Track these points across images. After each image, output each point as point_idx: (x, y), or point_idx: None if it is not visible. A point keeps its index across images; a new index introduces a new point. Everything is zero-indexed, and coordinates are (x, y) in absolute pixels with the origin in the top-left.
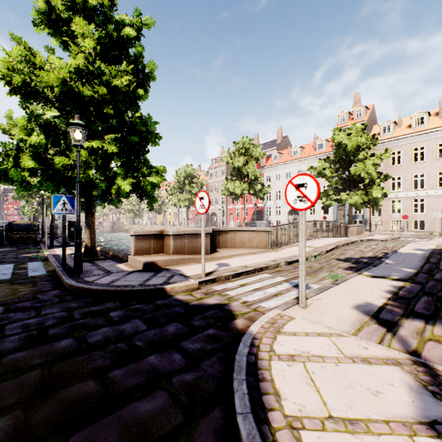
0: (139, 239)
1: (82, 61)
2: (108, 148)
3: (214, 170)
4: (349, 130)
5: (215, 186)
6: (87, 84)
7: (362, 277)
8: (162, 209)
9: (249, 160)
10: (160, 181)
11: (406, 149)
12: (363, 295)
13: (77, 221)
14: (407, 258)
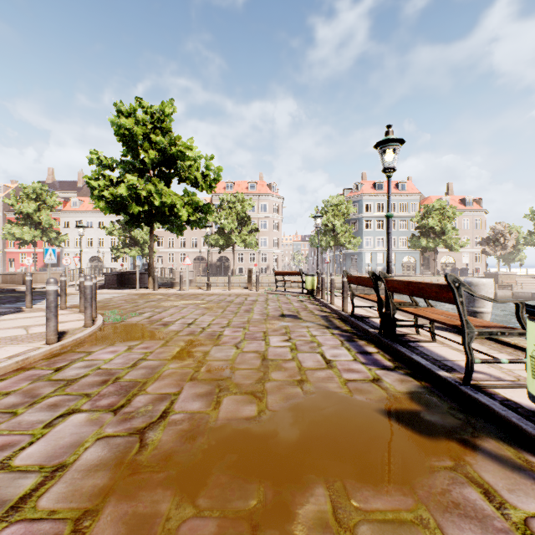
0: None
1: None
2: None
3: None
4: None
5: None
6: None
7: None
8: None
9: (43, 207)
10: None
11: None
12: None
13: None
14: None
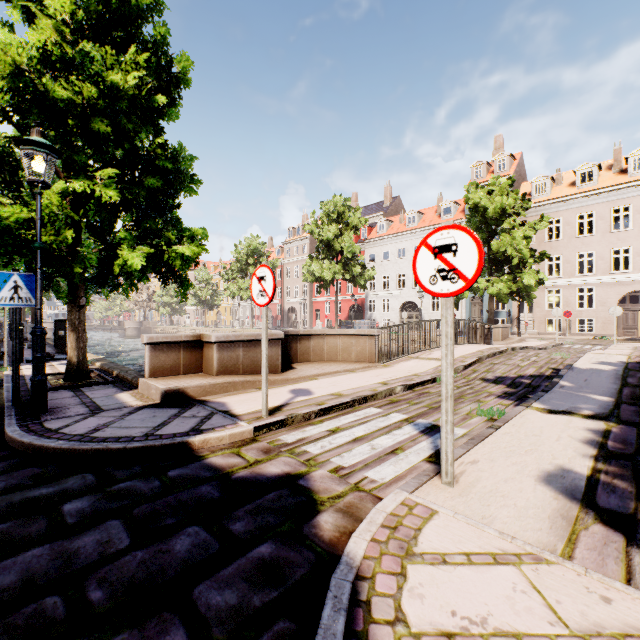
0: (158, 351)
1: (51, 36)
2: (103, 194)
3: (292, 245)
4: (491, 185)
5: (293, 268)
6: (64, 81)
7: (535, 414)
8: (215, 302)
9: (344, 230)
10: (198, 254)
11: (568, 217)
12: (549, 450)
13: (37, 318)
14: (591, 378)
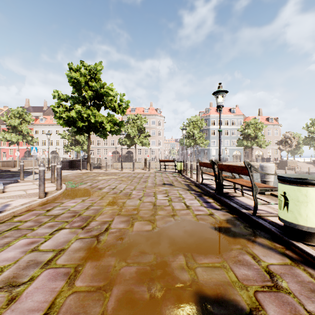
0: None
1: None
2: None
3: None
4: None
5: None
6: None
7: None
8: None
9: (23, 122)
10: None
11: None
12: None
13: None
14: None
